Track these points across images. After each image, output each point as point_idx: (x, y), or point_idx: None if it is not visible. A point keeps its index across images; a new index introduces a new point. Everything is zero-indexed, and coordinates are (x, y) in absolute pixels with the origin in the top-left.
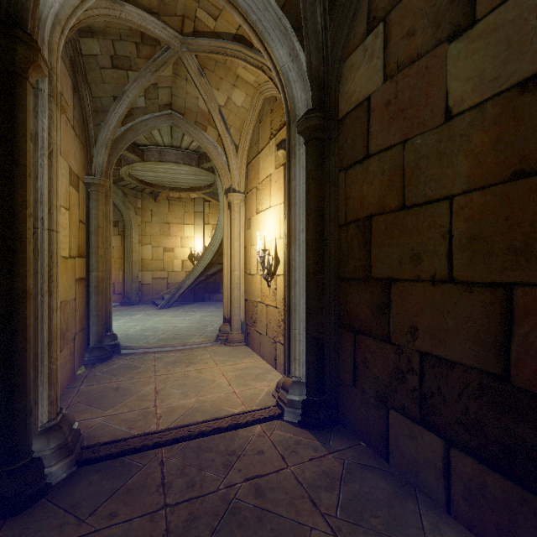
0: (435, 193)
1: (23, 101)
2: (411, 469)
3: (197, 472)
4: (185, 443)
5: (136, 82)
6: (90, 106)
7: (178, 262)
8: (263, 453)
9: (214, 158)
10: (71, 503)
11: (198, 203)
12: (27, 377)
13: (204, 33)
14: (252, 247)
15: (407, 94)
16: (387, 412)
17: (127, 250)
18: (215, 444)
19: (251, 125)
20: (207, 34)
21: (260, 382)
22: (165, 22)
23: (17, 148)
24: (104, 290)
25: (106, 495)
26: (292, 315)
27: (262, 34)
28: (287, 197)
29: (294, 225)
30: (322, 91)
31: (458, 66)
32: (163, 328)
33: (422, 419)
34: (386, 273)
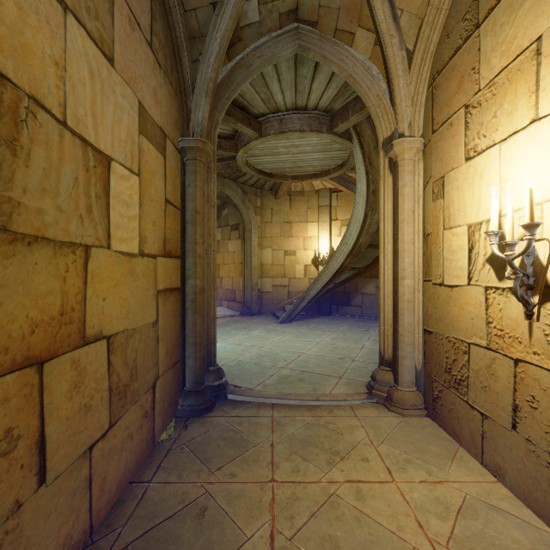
0: None
1: None
2: None
3: None
4: None
5: None
6: (181, 25)
7: (300, 267)
8: None
9: (364, 89)
10: None
11: (323, 195)
12: None
13: None
14: (452, 230)
15: None
16: None
17: (246, 254)
18: None
19: None
20: None
21: None
22: None
23: None
24: (206, 306)
25: None
26: None
27: None
28: None
29: None
30: None
31: None
32: (284, 356)
33: None
34: None
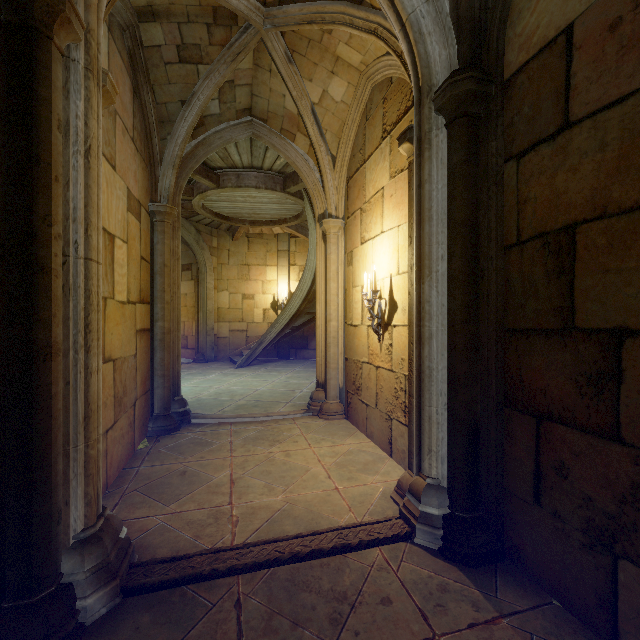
0: None
1: (46, 70)
2: None
3: (290, 629)
4: (272, 570)
5: (208, 79)
6: (153, 114)
7: (259, 311)
8: (391, 603)
9: (304, 175)
10: None
11: (282, 240)
12: (51, 468)
13: None
14: (355, 288)
15: None
16: (612, 562)
17: (201, 297)
18: (314, 577)
19: (353, 126)
20: None
21: (371, 475)
22: None
23: (37, 137)
24: (171, 344)
25: None
26: (425, 385)
27: None
28: (416, 210)
29: (428, 250)
30: (476, 40)
31: None
32: (241, 392)
33: None
34: (610, 321)
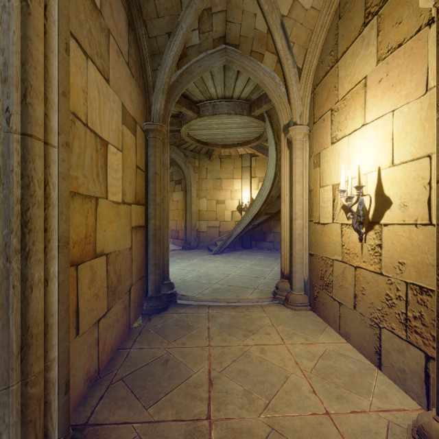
0: None
1: None
2: None
3: None
4: None
5: (189, 7)
6: (146, 47)
7: (228, 212)
8: None
9: (270, 91)
10: None
11: (245, 159)
12: None
13: None
14: (324, 188)
15: None
16: None
17: (187, 203)
18: None
19: (322, 32)
20: None
21: (364, 396)
22: None
23: None
24: (162, 238)
25: None
26: None
27: None
28: None
29: None
30: None
31: None
32: (216, 276)
33: None
34: None
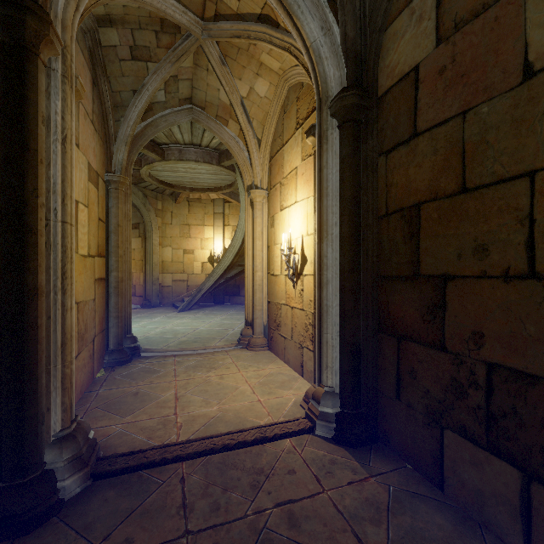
0: (509, 170)
1: (34, 79)
2: (474, 502)
3: (222, 493)
4: (208, 457)
5: (156, 74)
6: (109, 100)
7: (198, 264)
8: (295, 473)
9: (235, 153)
10: (84, 524)
11: (218, 204)
12: (38, 382)
13: (226, 16)
14: (276, 246)
15: (468, 55)
16: (441, 432)
17: (147, 252)
18: (240, 460)
19: (274, 117)
20: (230, 18)
21: (286, 390)
22: (186, 6)
23: (27, 130)
24: (124, 291)
25: (121, 516)
26: (324, 318)
27: (291, 7)
28: (318, 188)
29: (326, 218)
30: (359, 67)
31: (543, 10)
32: (183, 331)
33: (490, 443)
34: (439, 270)
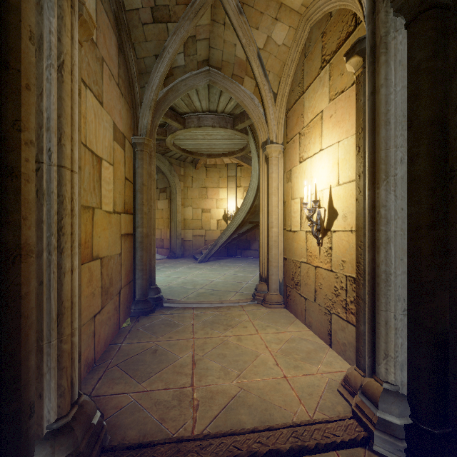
0: None
1: None
2: None
3: None
4: None
5: (175, 35)
6: (134, 67)
7: (214, 221)
8: None
9: (250, 111)
10: None
11: (231, 168)
12: (21, 366)
13: None
14: (294, 200)
15: None
16: None
17: (172, 211)
18: None
19: (292, 65)
20: None
21: (315, 364)
22: None
23: (5, 43)
24: (148, 246)
25: None
26: (381, 289)
27: None
28: (369, 116)
29: (384, 154)
30: None
31: None
32: (201, 282)
33: None
34: None
